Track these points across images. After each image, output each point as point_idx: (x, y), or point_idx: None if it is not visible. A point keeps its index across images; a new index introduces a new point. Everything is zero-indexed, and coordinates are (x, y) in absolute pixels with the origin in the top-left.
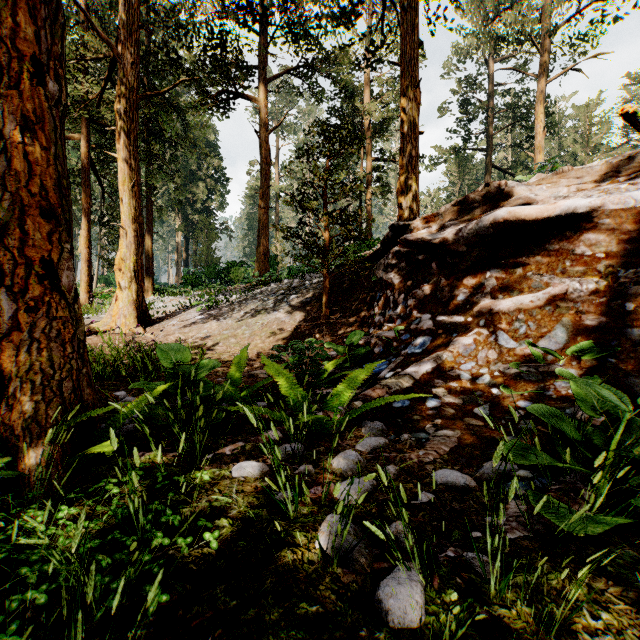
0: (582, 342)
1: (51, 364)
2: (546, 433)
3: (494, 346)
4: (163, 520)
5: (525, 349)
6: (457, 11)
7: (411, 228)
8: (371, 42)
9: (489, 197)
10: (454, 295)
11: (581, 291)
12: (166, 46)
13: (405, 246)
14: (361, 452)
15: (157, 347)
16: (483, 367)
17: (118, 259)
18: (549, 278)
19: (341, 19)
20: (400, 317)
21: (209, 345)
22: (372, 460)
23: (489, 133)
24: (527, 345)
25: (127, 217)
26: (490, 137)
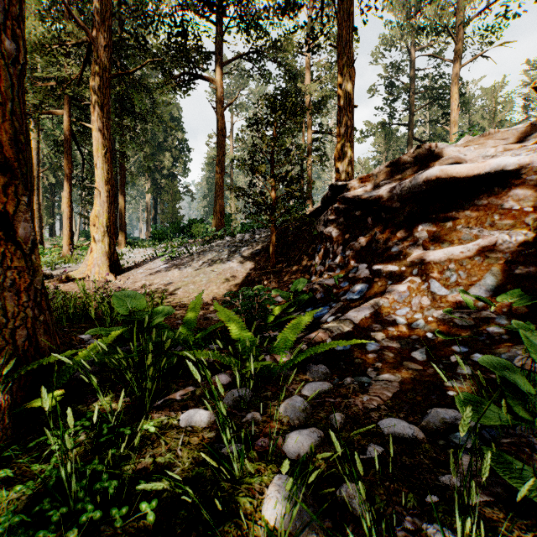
0: (511, 290)
1: (5, 313)
2: (485, 379)
3: (427, 293)
4: (97, 486)
5: (457, 296)
6: (384, 6)
7: (348, 187)
8: (312, 29)
9: (420, 158)
10: (388, 247)
11: (510, 242)
12: (135, 32)
13: (343, 203)
14: (307, 397)
15: (114, 295)
16: (417, 312)
17: (93, 216)
18: (478, 231)
19: (286, 9)
20: (339, 266)
21: (171, 291)
22: (318, 406)
23: (411, 110)
24: (458, 292)
25: (100, 179)
26: (412, 114)
